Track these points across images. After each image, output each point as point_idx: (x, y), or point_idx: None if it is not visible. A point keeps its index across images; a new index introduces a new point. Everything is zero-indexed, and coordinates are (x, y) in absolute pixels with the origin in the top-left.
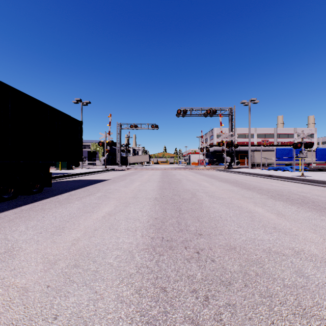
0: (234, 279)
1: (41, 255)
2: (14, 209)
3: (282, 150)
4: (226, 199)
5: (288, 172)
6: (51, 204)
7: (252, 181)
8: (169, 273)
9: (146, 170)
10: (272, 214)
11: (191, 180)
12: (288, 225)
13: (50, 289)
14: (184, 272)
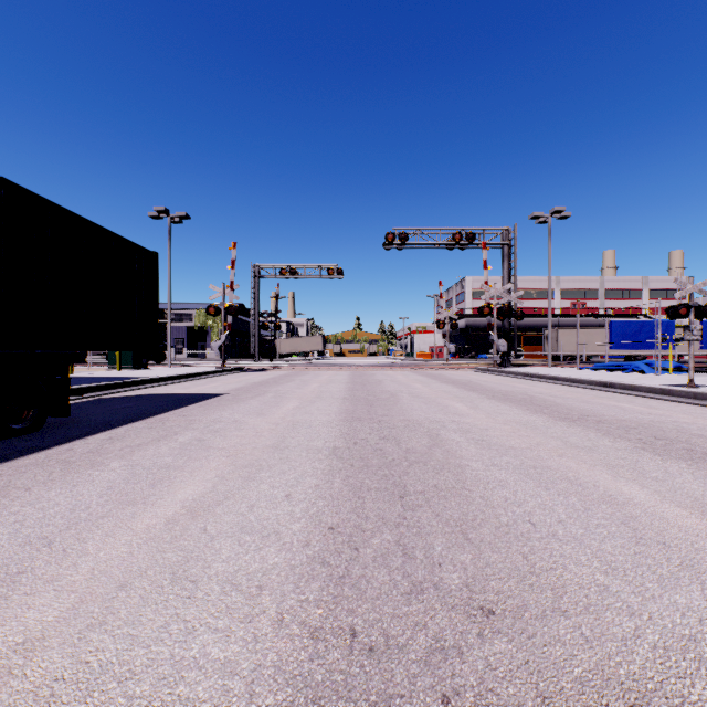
0: None
1: None
2: None
3: (624, 324)
4: (525, 453)
5: (645, 375)
6: (40, 469)
7: (570, 398)
8: None
9: (315, 371)
10: (683, 509)
11: (422, 394)
12: None
13: None
14: None
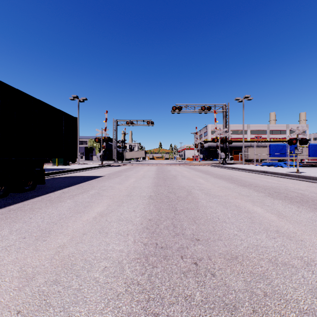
0: (239, 302)
1: (18, 268)
2: (1, 209)
3: (275, 146)
4: (222, 197)
5: (282, 168)
6: (41, 202)
7: (248, 177)
8: (163, 292)
9: (142, 166)
10: (272, 214)
11: (186, 176)
12: (291, 228)
13: (20, 316)
14: (180, 291)
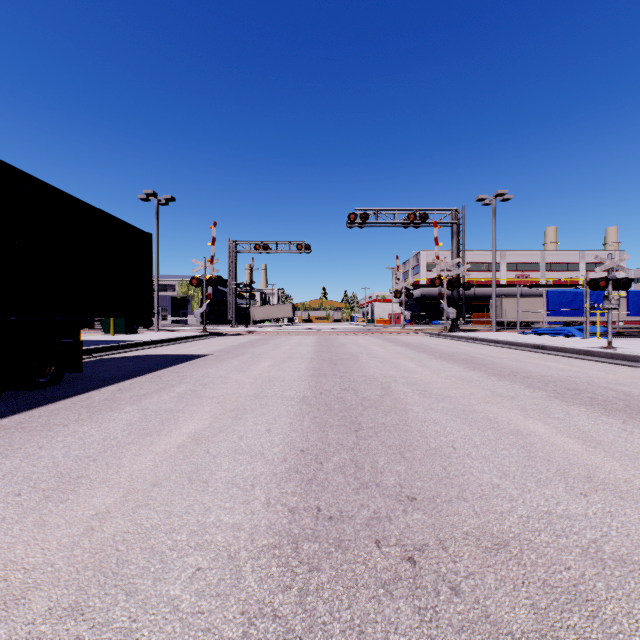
0: None
1: None
2: None
3: (560, 294)
4: (458, 400)
5: (575, 339)
6: (70, 412)
7: (506, 358)
8: (336, 639)
9: (286, 335)
10: (570, 438)
11: (379, 355)
12: (619, 472)
13: None
14: (378, 636)
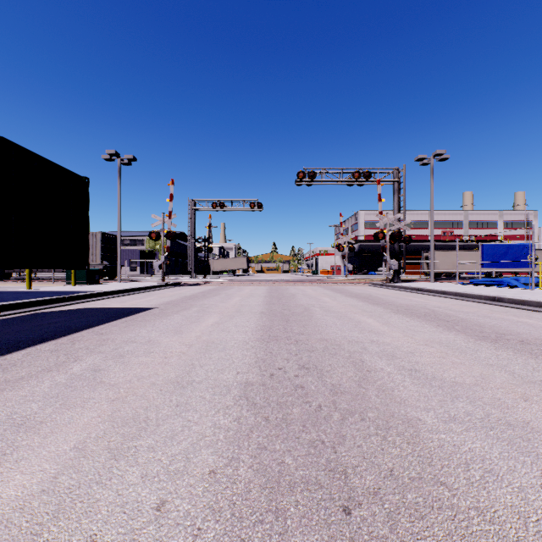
0: None
1: None
2: None
3: (493, 247)
4: (478, 393)
5: (521, 290)
6: None
7: (470, 313)
8: None
9: (239, 286)
10: None
11: (332, 308)
12: None
13: None
14: None
